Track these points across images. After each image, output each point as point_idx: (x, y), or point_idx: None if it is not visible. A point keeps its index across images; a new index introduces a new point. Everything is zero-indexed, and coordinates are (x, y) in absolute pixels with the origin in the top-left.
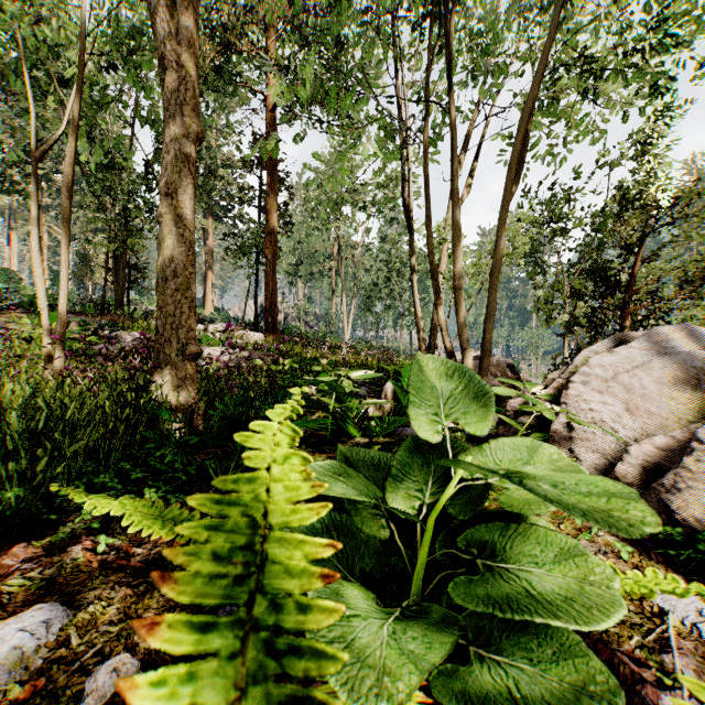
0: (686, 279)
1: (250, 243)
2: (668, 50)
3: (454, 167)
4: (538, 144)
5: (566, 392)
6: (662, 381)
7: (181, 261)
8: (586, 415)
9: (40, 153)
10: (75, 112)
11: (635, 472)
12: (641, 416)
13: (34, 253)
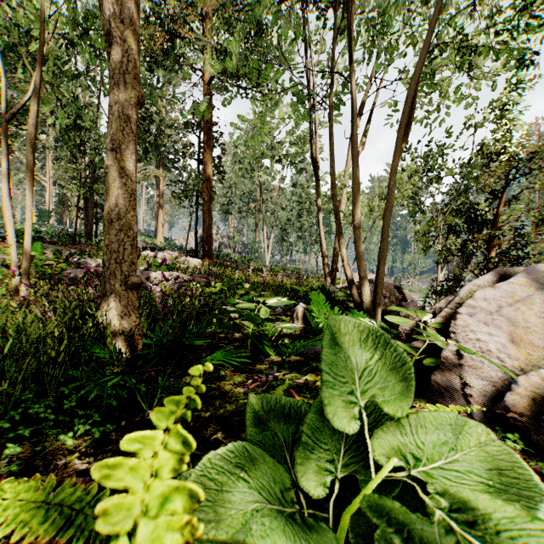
0: (541, 218)
1: (191, 188)
2: (530, 30)
3: (353, 127)
4: (421, 109)
5: (455, 322)
6: (542, 315)
7: (124, 206)
8: (474, 345)
9: (10, 115)
10: (37, 81)
11: (524, 402)
12: (524, 347)
13: (5, 198)
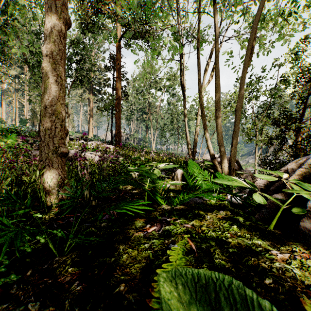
0: None
1: (108, 104)
2: None
3: (216, 48)
4: (255, 44)
5: None
6: None
7: (55, 96)
8: None
9: None
10: None
11: None
12: None
13: None
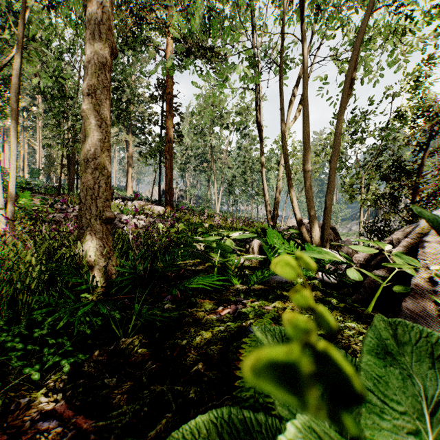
0: None
1: (155, 149)
2: None
3: (304, 81)
4: (357, 72)
5: (423, 250)
6: None
7: (99, 146)
8: None
9: None
10: (20, 35)
11: None
12: None
13: None
